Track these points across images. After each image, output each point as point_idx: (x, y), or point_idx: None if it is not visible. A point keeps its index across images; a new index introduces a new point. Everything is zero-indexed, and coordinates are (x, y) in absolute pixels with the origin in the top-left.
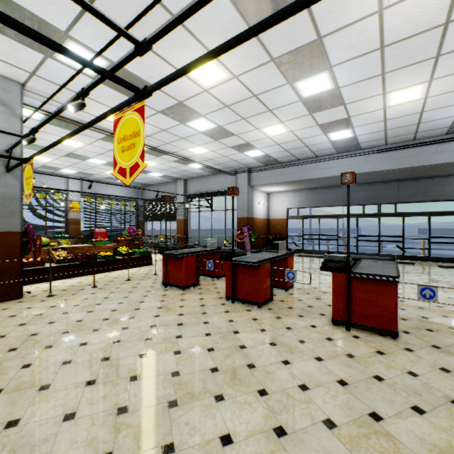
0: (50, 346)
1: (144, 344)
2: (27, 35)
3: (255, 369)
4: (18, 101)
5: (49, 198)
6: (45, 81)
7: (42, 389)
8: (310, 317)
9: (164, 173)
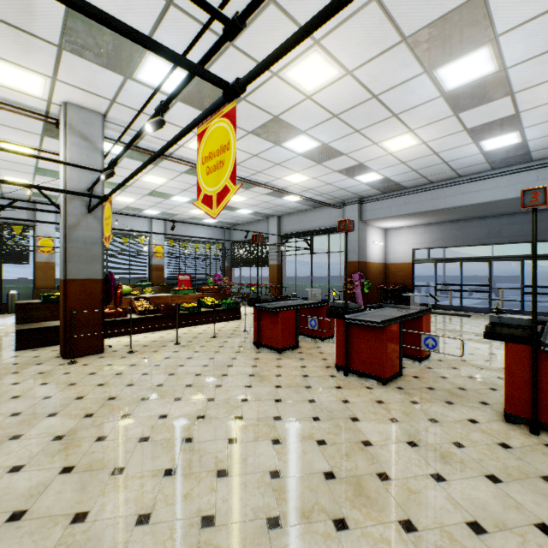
0: (127, 415)
1: (233, 424)
2: (87, 14)
3: (391, 483)
4: (99, 134)
5: (132, 243)
6: (125, 109)
7: (115, 472)
8: (464, 406)
9: (255, 209)
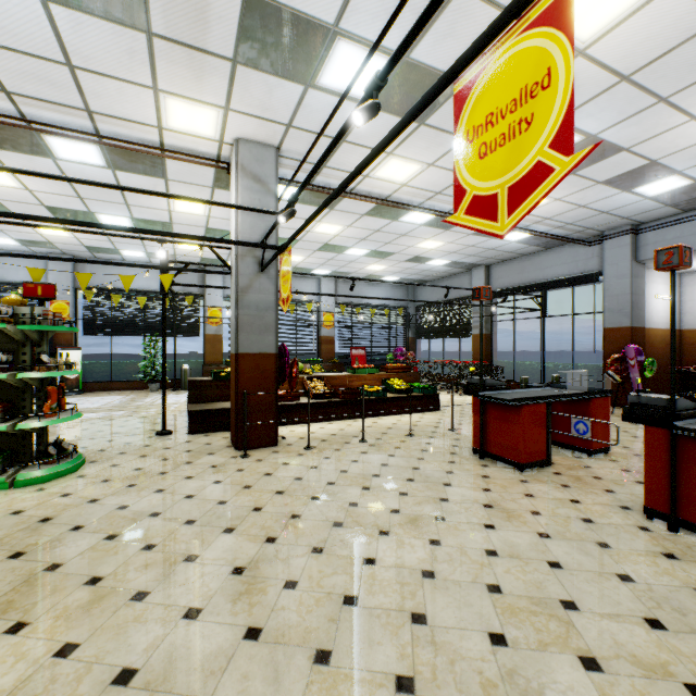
0: (319, 549)
1: (488, 601)
2: None
3: None
4: (272, 172)
5: (300, 310)
6: (302, 134)
7: (318, 659)
8: None
9: (453, 258)
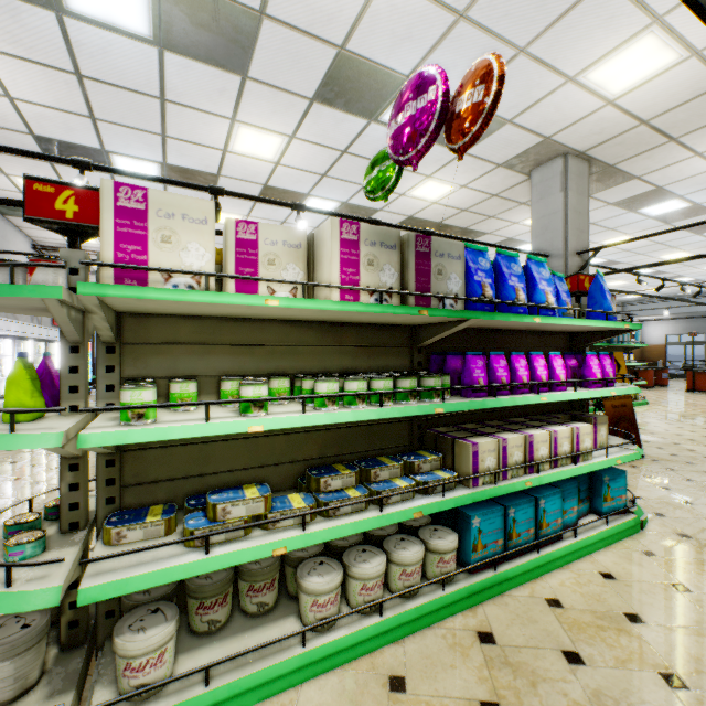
0: None
1: None
2: None
3: (650, 393)
4: None
5: None
6: None
7: None
8: (675, 391)
9: None
